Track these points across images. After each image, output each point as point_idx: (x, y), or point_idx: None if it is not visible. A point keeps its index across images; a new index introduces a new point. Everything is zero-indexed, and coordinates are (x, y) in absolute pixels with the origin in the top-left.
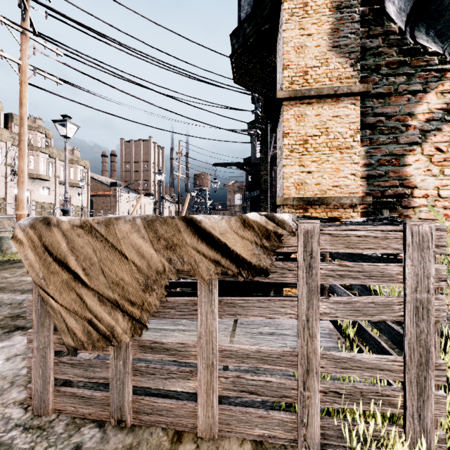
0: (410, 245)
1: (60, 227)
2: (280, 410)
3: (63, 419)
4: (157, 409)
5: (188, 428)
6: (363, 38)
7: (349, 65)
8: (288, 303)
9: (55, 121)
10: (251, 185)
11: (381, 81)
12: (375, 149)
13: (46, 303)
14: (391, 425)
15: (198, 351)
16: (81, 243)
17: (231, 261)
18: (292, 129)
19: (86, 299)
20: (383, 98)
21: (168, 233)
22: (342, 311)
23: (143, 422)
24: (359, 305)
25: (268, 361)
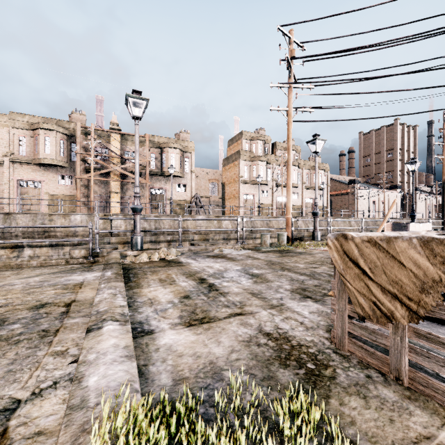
0: None
1: (354, 241)
2: None
3: (354, 358)
4: (431, 386)
5: None
6: None
7: None
8: None
9: (308, 142)
10: None
11: None
12: None
13: (344, 284)
14: None
15: None
16: (368, 252)
17: None
18: None
19: (371, 288)
20: None
21: (444, 252)
22: None
23: (418, 389)
24: None
25: None
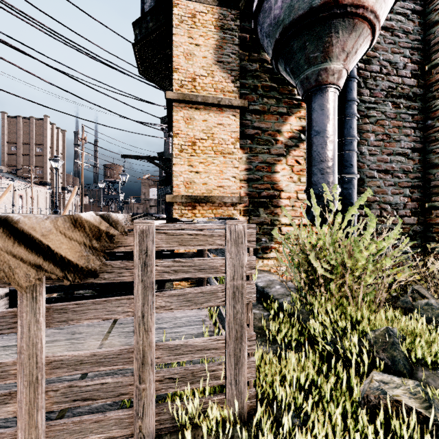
0: (229, 241)
1: None
2: (129, 408)
3: None
4: None
5: None
6: (244, 60)
7: (231, 80)
8: (126, 301)
9: None
10: (165, 180)
11: (258, 100)
12: (253, 157)
13: None
14: (218, 394)
15: (18, 369)
16: None
17: (55, 265)
18: (182, 130)
19: None
20: (260, 115)
21: None
22: (177, 303)
23: None
24: (191, 296)
25: (105, 362)
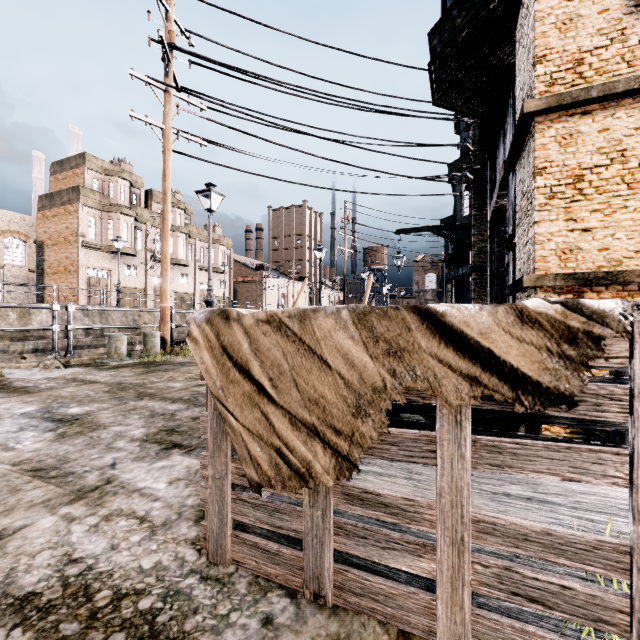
0: None
1: (242, 322)
2: (577, 639)
3: (244, 575)
4: (369, 590)
5: (418, 630)
6: None
7: None
8: (609, 457)
9: (199, 192)
10: (453, 259)
11: None
12: None
13: (224, 420)
14: None
15: (437, 516)
16: (267, 344)
17: (501, 379)
18: (552, 159)
19: (273, 420)
20: None
21: (390, 332)
22: None
23: (349, 604)
24: None
25: (567, 552)
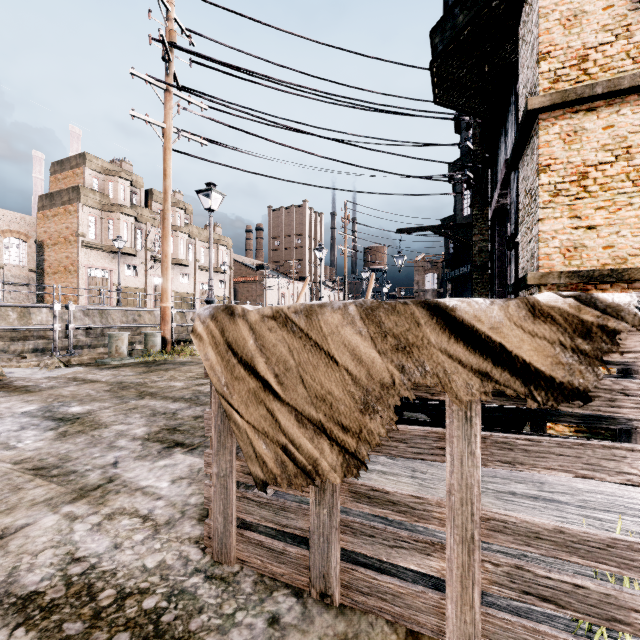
0: None
1: (247, 318)
2: (588, 638)
3: (249, 574)
4: (377, 589)
5: (426, 630)
6: None
7: None
8: (623, 454)
9: (199, 191)
10: (453, 258)
11: None
12: None
13: (229, 418)
14: None
15: (447, 514)
16: (273, 340)
17: (513, 374)
18: (557, 157)
19: (279, 417)
20: None
21: (399, 327)
22: None
23: (357, 603)
24: None
25: (580, 550)
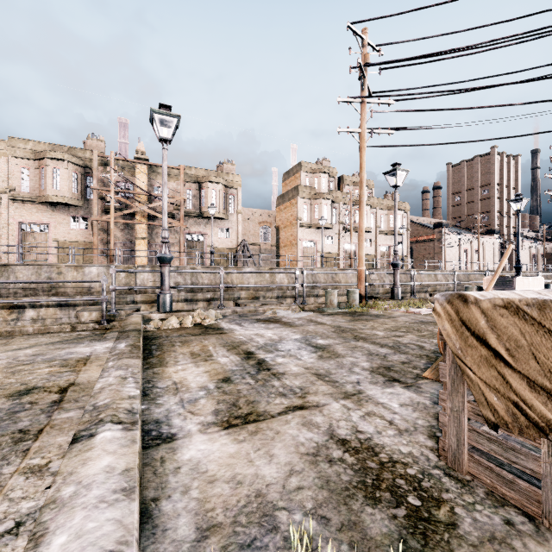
0: None
1: (479, 305)
2: None
3: (479, 486)
4: None
5: None
6: None
7: None
8: None
9: (386, 173)
10: None
11: None
12: None
13: (462, 372)
14: None
15: None
16: (503, 323)
17: None
18: None
19: (509, 380)
20: None
21: None
22: None
23: None
24: None
25: None
